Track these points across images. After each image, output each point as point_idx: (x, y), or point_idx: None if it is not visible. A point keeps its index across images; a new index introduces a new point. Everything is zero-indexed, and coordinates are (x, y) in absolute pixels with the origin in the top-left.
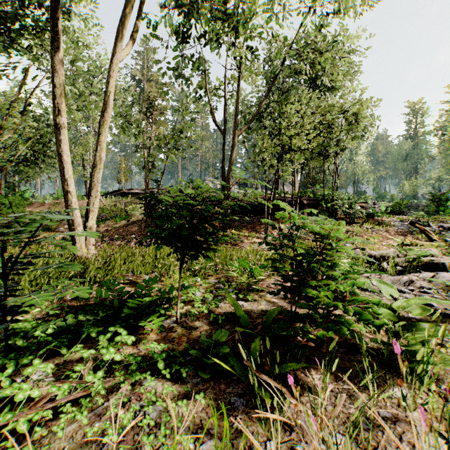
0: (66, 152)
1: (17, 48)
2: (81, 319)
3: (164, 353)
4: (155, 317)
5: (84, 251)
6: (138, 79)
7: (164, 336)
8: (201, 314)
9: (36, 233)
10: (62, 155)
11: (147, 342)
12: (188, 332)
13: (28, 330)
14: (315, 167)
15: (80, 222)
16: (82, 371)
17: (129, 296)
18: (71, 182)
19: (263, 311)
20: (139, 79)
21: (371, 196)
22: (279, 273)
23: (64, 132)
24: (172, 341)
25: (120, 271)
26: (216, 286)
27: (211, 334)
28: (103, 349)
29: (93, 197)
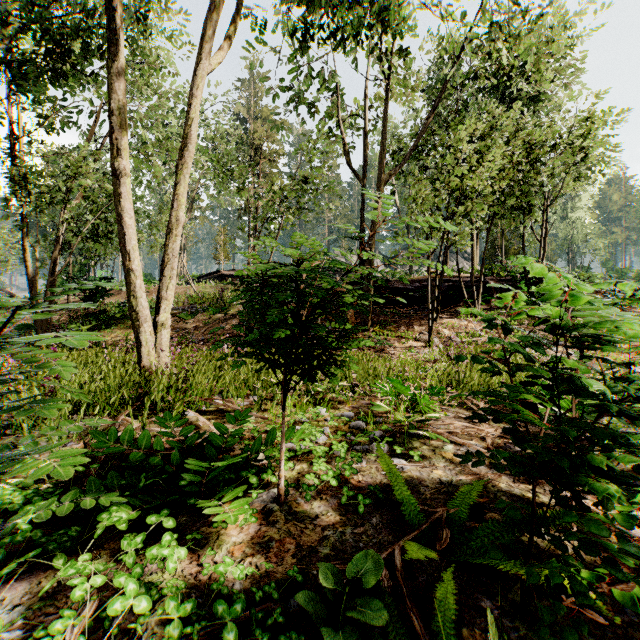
0: (127, 212)
1: (74, 75)
2: (86, 506)
3: (240, 601)
4: (236, 494)
5: (153, 359)
6: (243, 118)
7: (253, 533)
8: (325, 484)
9: (13, 335)
10: (122, 215)
11: (218, 548)
12: (299, 528)
13: (15, 507)
14: (505, 230)
15: (147, 316)
16: (67, 632)
17: (202, 442)
18: (134, 256)
19: (442, 483)
20: (244, 117)
21: (601, 274)
22: (460, 402)
23: (124, 182)
24: (267, 548)
25: (199, 392)
26: (353, 425)
27: (344, 536)
28: (119, 576)
29: (167, 278)
